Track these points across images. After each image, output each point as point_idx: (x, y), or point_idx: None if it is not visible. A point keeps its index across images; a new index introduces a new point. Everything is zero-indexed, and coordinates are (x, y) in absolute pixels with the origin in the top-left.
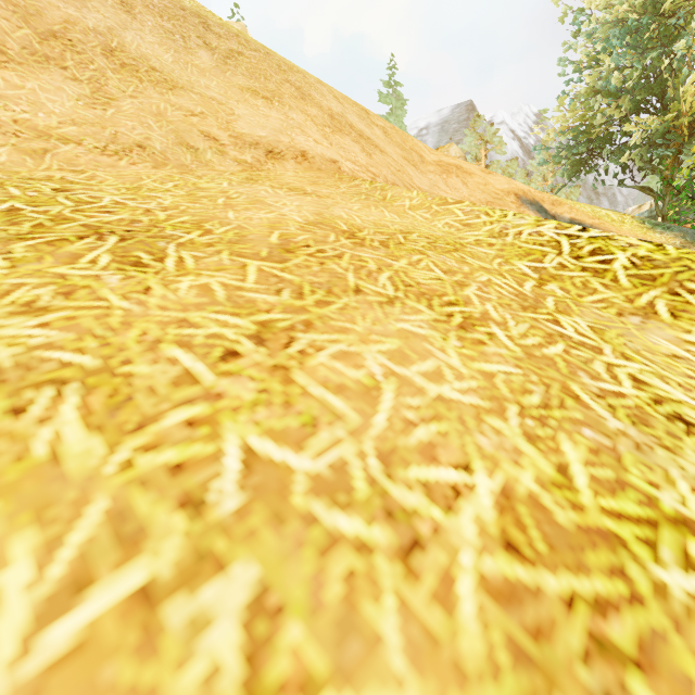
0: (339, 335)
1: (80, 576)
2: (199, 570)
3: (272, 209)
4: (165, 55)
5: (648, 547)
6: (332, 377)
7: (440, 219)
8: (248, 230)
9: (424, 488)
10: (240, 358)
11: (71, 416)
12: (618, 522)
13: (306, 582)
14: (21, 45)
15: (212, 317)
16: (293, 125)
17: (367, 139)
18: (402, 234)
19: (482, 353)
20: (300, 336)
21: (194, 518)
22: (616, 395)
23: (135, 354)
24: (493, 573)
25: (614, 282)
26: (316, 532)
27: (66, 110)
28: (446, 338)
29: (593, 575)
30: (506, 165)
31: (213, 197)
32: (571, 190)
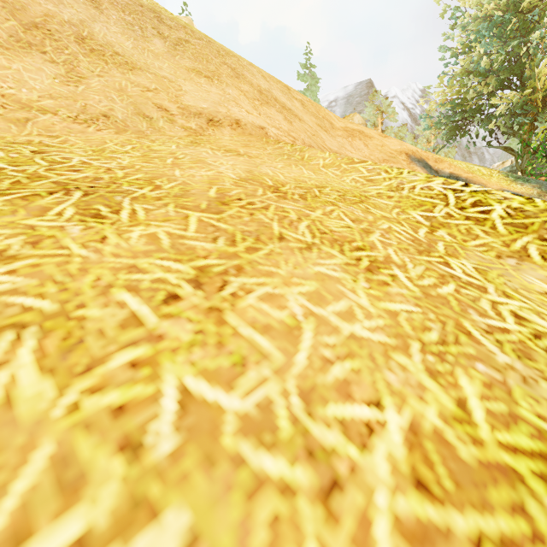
0: (265, 278)
1: (20, 528)
2: (133, 518)
3: (211, 167)
4: (126, 43)
5: (543, 482)
6: (260, 318)
7: (348, 176)
8: (191, 186)
9: (341, 425)
10: (180, 301)
11: (27, 359)
12: (514, 457)
13: (234, 529)
14: (8, 33)
15: (157, 263)
16: (229, 99)
17: (288, 110)
18: (317, 188)
19: (387, 293)
20: (232, 279)
21: (132, 462)
22: (502, 331)
23: (89, 298)
24: (406, 514)
25: (492, 230)
26: (244, 474)
27: (45, 86)
28: (356, 280)
29: (497, 513)
30: (398, 130)
31: (163, 157)
32: (449, 150)
